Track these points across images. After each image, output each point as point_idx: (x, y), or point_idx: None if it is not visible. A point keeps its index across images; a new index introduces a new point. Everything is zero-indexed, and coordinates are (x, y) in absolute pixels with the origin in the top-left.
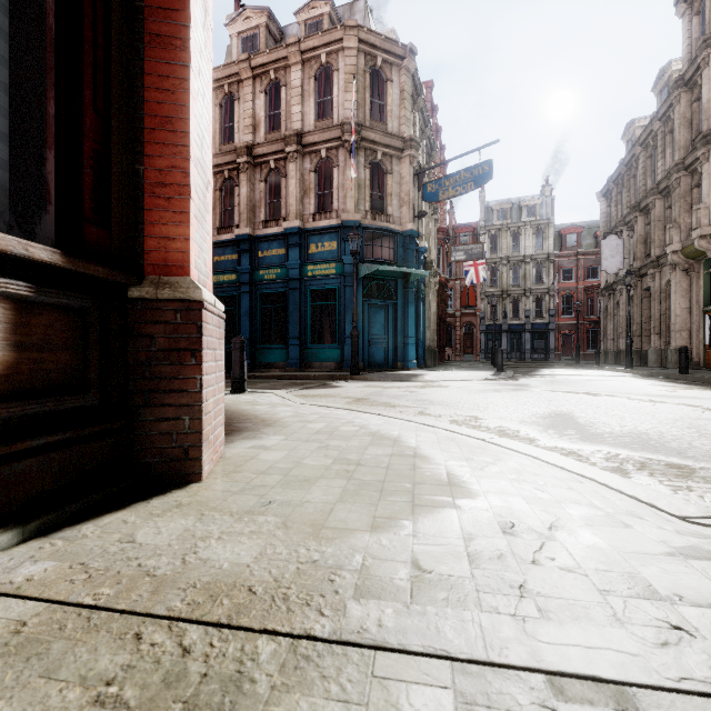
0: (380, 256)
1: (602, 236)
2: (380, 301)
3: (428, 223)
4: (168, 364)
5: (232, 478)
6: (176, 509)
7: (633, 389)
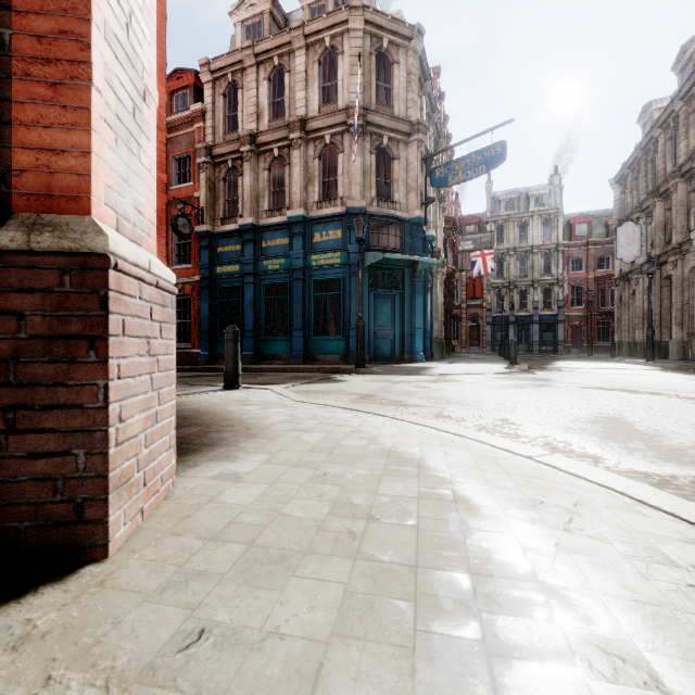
0: (386, 244)
1: (616, 224)
2: (386, 291)
3: (435, 212)
4: (48, 362)
5: (161, 550)
6: (7, 655)
7: (674, 385)
